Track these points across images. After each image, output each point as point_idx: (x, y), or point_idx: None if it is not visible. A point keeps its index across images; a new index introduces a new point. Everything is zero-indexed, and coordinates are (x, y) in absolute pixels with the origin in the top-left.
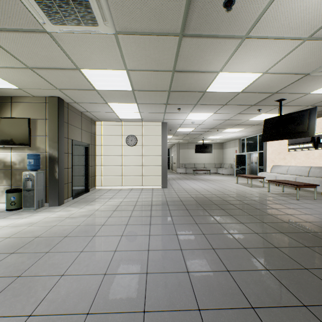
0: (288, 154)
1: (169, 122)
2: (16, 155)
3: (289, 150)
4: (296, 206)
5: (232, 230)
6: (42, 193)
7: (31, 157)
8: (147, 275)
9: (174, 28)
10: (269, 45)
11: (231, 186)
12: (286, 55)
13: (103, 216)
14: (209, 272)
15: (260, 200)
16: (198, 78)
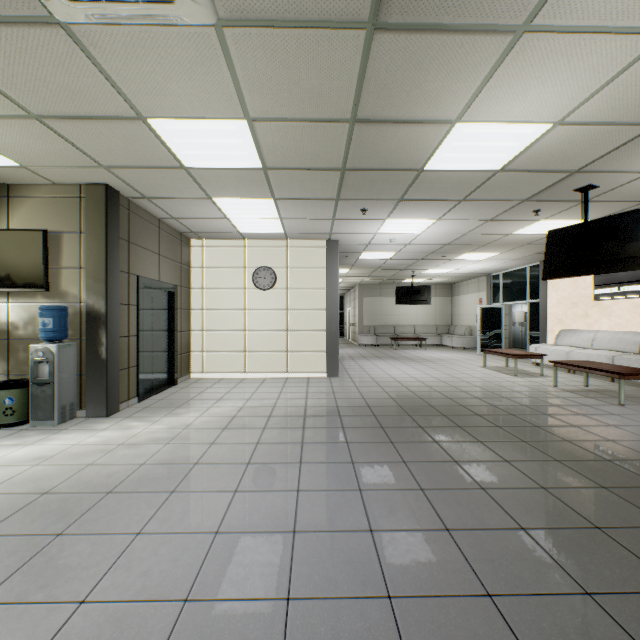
0: (593, 306)
1: (342, 239)
2: (19, 308)
3: (596, 298)
4: (622, 420)
5: (486, 479)
6: (71, 390)
7: (47, 314)
8: (289, 607)
9: (354, 8)
10: (578, 50)
11: (473, 373)
12: (614, 77)
13: (198, 442)
14: (442, 598)
15: (540, 407)
16: (408, 138)
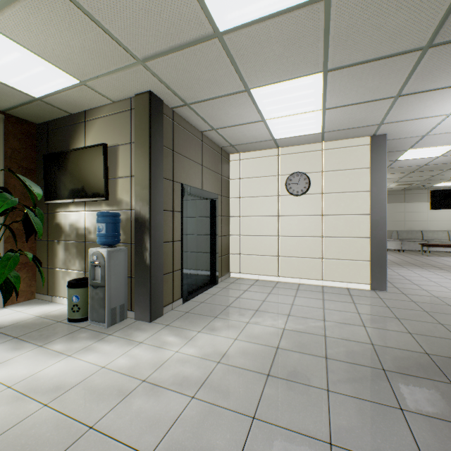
0: None
1: (392, 131)
2: (91, 215)
3: None
4: None
5: None
6: (121, 292)
7: (101, 219)
8: None
9: None
10: None
11: None
12: None
13: (233, 406)
14: None
15: None
16: None
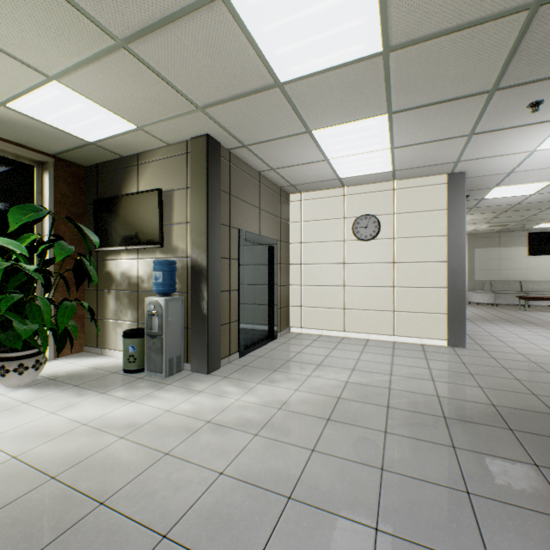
0: None
1: (471, 169)
2: (144, 263)
3: None
4: None
5: None
6: (177, 343)
7: (158, 268)
8: None
9: None
10: None
11: None
12: None
13: (294, 442)
14: None
15: None
16: None
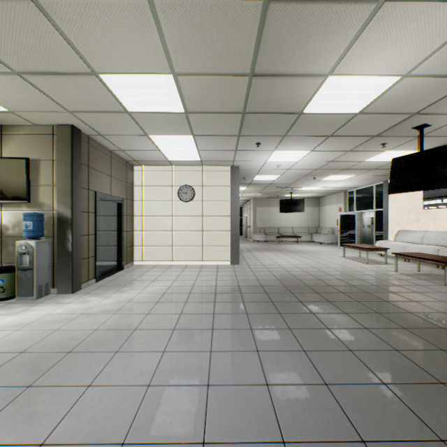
0: (422, 213)
1: (242, 165)
2: (9, 215)
3: (425, 208)
4: None
5: (352, 342)
6: (46, 274)
7: (29, 218)
8: None
9: None
10: (425, 16)
11: (336, 261)
12: None
13: (137, 313)
14: (326, 444)
15: (387, 286)
16: (292, 88)
